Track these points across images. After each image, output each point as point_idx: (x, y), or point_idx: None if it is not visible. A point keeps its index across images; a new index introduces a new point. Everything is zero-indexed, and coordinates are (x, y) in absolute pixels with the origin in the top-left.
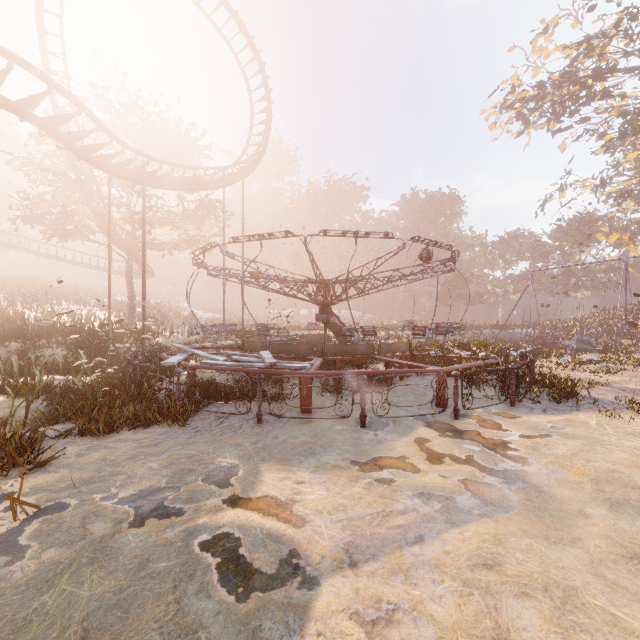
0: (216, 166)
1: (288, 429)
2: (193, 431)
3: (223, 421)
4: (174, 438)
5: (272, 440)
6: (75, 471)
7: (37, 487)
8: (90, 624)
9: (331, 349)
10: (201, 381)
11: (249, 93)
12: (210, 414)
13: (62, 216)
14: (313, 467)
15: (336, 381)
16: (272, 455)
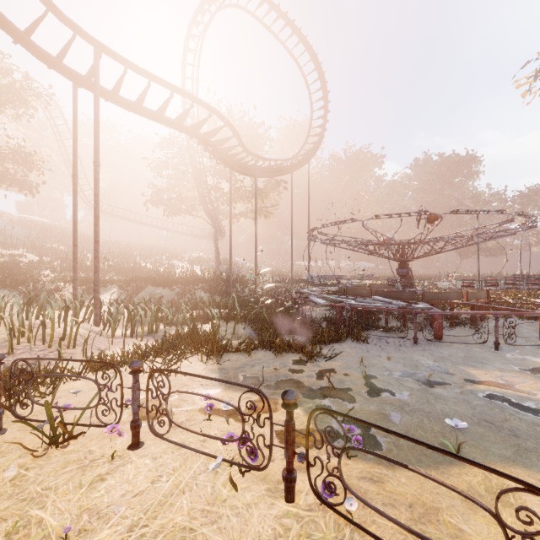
0: (293, 156)
1: (441, 349)
2: (377, 346)
3: (387, 342)
4: (372, 349)
5: (441, 354)
6: (346, 361)
7: (341, 367)
8: (480, 418)
9: (429, 296)
10: (335, 316)
11: (309, 96)
12: (370, 337)
13: (179, 199)
14: (496, 370)
15: (474, 318)
16: (455, 362)
